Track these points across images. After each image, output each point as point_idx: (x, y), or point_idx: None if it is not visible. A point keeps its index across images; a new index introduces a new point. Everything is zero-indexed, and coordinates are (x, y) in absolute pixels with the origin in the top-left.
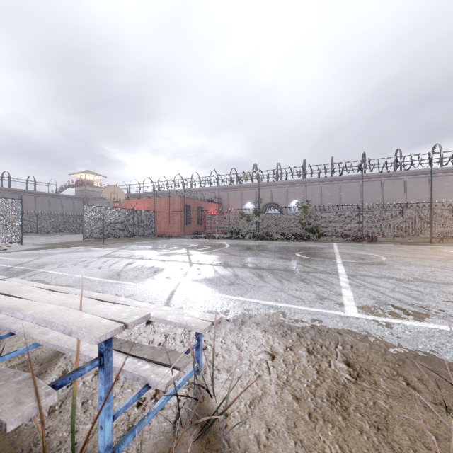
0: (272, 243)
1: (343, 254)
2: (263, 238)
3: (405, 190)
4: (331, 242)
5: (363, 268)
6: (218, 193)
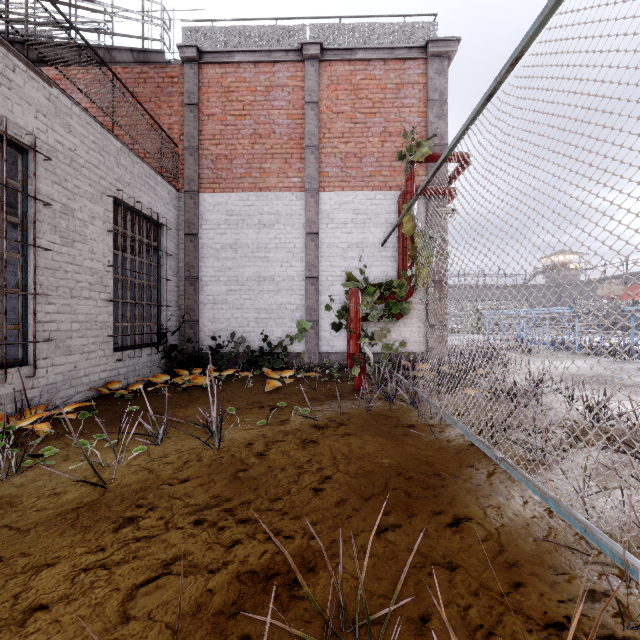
0: None
1: None
2: None
3: None
4: None
5: None
6: None
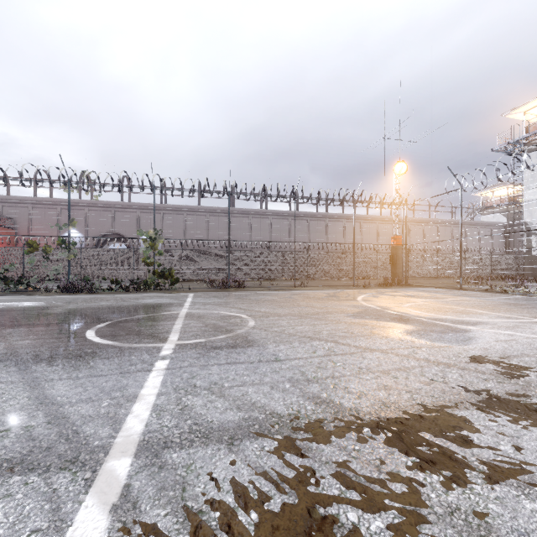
0: (80, 300)
1: (191, 319)
2: (75, 289)
3: (270, 230)
4: (189, 291)
5: (209, 373)
6: (6, 209)
